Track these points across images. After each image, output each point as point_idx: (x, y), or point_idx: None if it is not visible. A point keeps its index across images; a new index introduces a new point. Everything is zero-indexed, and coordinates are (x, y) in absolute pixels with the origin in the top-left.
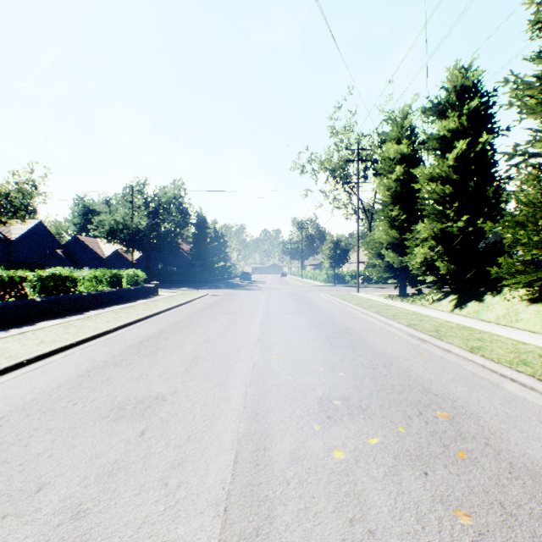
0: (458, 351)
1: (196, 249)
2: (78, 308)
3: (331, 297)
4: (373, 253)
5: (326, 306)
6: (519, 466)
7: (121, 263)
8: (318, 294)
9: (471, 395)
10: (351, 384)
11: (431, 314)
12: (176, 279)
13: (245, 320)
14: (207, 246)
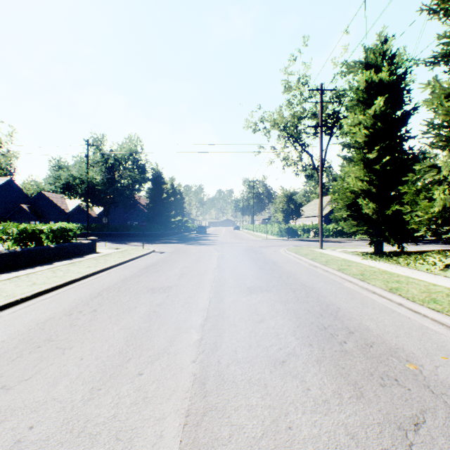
0: None
1: (152, 203)
2: None
3: (295, 256)
4: (343, 204)
5: (298, 271)
6: None
7: (83, 218)
8: (278, 250)
9: None
10: None
11: None
12: (132, 233)
13: (176, 313)
14: (163, 200)
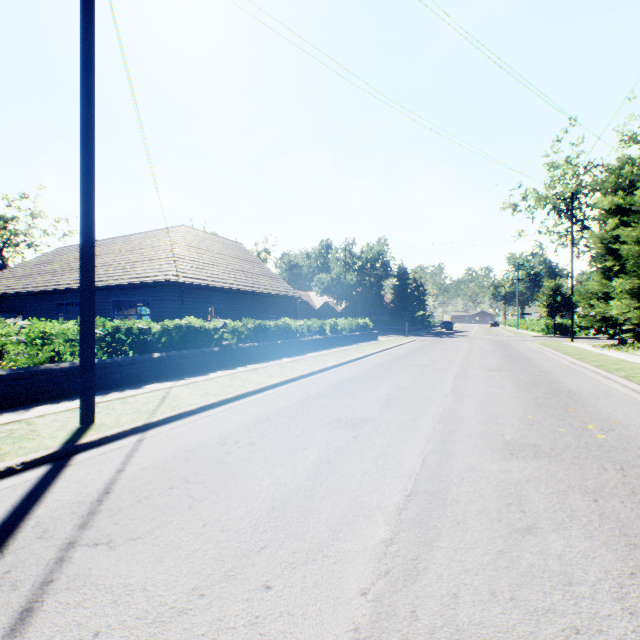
0: (586, 366)
1: (397, 300)
2: (345, 343)
3: (535, 345)
4: (585, 303)
5: (523, 349)
6: (548, 378)
7: (329, 313)
8: (524, 342)
9: (561, 373)
10: (506, 368)
11: (614, 355)
12: (380, 328)
13: (453, 352)
14: (407, 296)
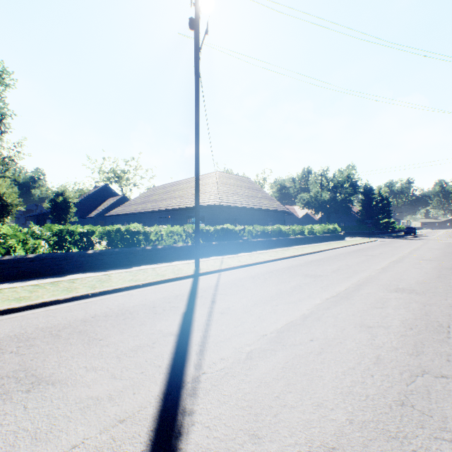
0: None
1: (363, 210)
2: (318, 241)
3: None
4: None
5: None
6: None
7: (308, 221)
8: None
9: None
10: (437, 259)
11: None
12: (348, 232)
13: (402, 249)
14: (372, 207)
